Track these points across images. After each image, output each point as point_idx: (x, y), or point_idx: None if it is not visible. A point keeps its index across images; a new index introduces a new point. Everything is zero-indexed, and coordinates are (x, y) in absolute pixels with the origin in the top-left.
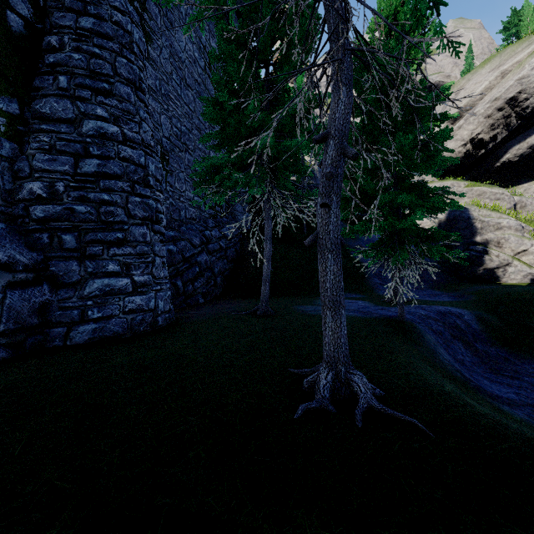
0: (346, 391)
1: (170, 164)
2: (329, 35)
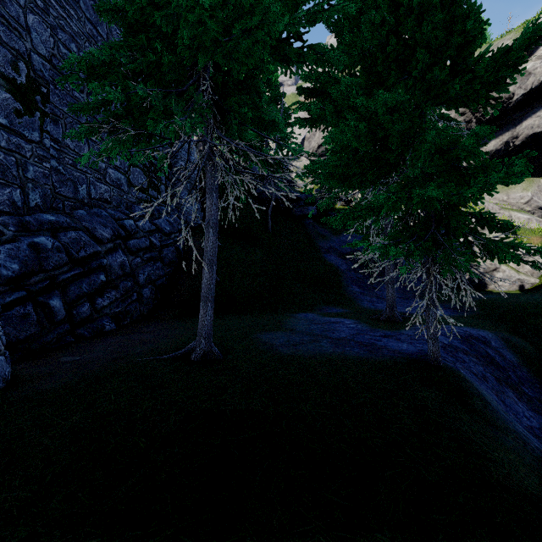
0: None
1: (53, 104)
2: None
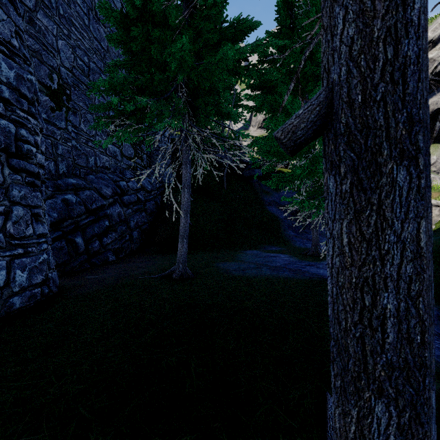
0: None
1: (73, 101)
2: None
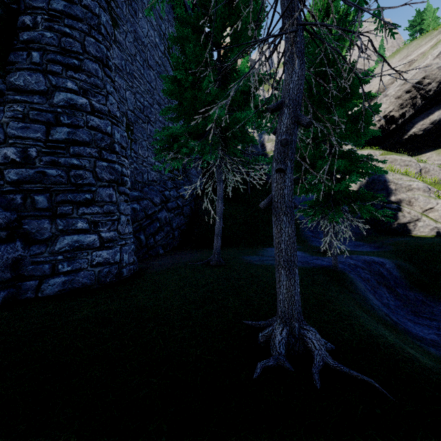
0: (300, 346)
1: (134, 134)
2: (285, 9)
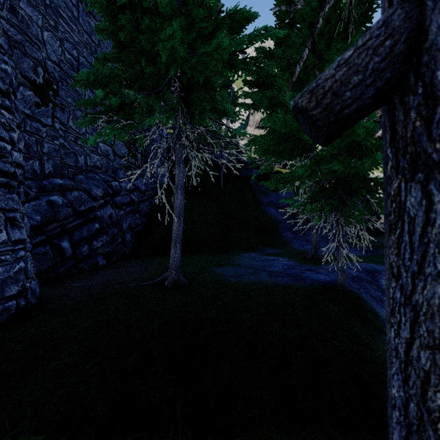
0: None
1: (60, 97)
2: None
